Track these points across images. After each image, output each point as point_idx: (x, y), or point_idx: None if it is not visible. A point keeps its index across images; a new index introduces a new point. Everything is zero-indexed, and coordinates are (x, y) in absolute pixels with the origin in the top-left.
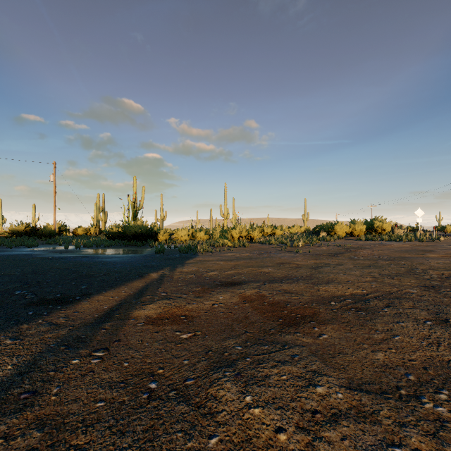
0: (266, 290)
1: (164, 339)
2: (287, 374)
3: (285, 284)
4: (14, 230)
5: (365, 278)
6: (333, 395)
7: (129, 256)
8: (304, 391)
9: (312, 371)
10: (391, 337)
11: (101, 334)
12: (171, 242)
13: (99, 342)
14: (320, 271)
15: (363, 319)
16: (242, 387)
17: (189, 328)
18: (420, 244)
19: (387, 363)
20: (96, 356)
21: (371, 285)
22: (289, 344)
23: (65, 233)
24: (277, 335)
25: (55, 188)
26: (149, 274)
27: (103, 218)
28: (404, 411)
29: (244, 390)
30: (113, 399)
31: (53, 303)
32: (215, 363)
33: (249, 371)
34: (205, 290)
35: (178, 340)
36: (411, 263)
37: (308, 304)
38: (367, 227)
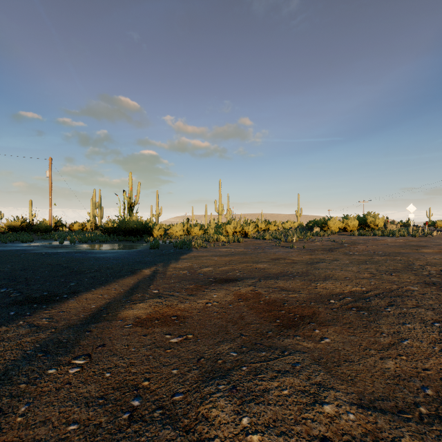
0: (262, 287)
1: (152, 343)
2: (289, 388)
3: (281, 281)
4: (10, 225)
5: (363, 275)
6: (344, 416)
7: (123, 251)
8: (310, 410)
9: (317, 384)
10: (399, 341)
11: (84, 337)
12: (166, 238)
13: (81, 347)
14: (316, 267)
15: (366, 320)
16: (237, 406)
17: (181, 330)
18: (413, 240)
19: (399, 374)
20: (75, 364)
21: (370, 281)
22: (288, 350)
23: (61, 228)
24: (275, 338)
25: (51, 184)
26: (141, 270)
27: (99, 214)
28: (429, 438)
29: (240, 408)
30: (89, 421)
31: (38, 302)
32: (207, 374)
33: (245, 384)
34: (198, 288)
35: (168, 344)
36: (407, 259)
37: (306, 303)
38: (360, 223)
